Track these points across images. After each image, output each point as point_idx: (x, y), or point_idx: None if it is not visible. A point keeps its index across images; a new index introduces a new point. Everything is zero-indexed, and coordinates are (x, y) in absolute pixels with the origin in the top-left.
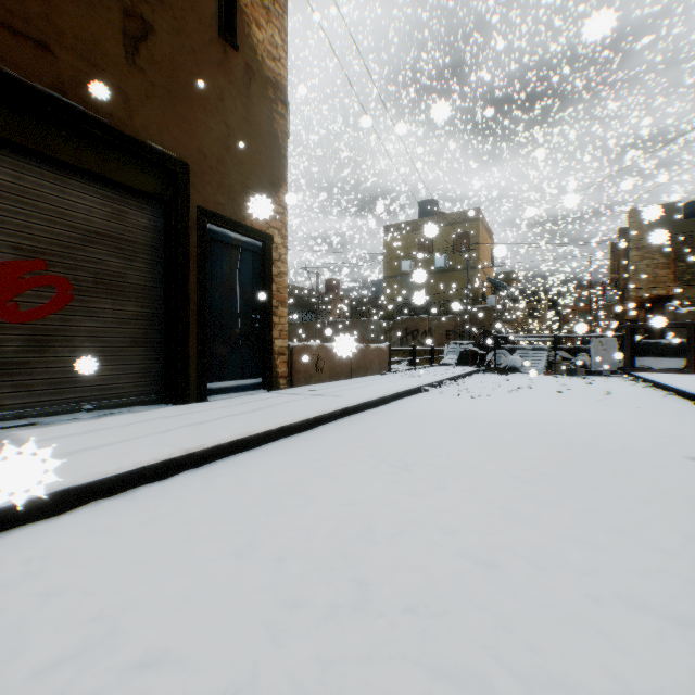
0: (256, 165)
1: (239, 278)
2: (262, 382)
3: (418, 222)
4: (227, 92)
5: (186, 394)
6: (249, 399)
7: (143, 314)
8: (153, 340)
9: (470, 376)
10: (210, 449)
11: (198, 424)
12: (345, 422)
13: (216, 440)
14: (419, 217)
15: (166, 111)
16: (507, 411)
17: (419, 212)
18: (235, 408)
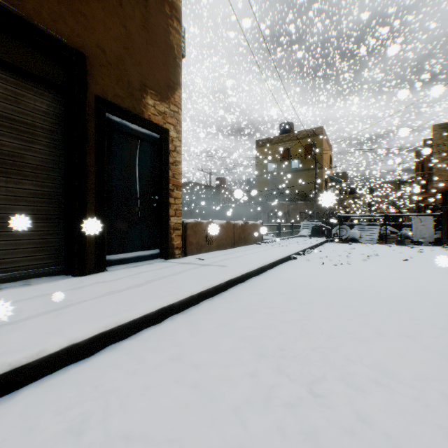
0: (154, 68)
1: (138, 164)
2: (159, 253)
3: (279, 137)
4: (126, 0)
5: (83, 266)
6: (144, 269)
7: (42, 192)
8: (53, 217)
9: (323, 245)
10: (57, 352)
11: (69, 306)
12: (230, 296)
13: (67, 340)
14: (280, 134)
15: (62, 2)
16: (377, 281)
17: (280, 130)
18: (124, 282)
